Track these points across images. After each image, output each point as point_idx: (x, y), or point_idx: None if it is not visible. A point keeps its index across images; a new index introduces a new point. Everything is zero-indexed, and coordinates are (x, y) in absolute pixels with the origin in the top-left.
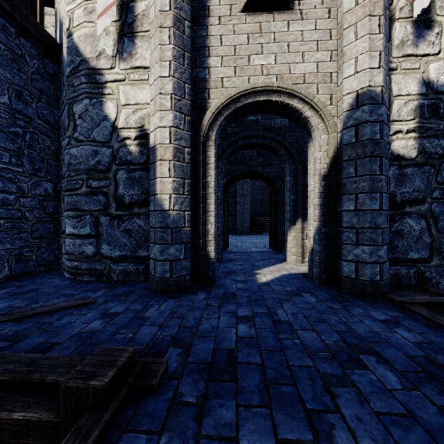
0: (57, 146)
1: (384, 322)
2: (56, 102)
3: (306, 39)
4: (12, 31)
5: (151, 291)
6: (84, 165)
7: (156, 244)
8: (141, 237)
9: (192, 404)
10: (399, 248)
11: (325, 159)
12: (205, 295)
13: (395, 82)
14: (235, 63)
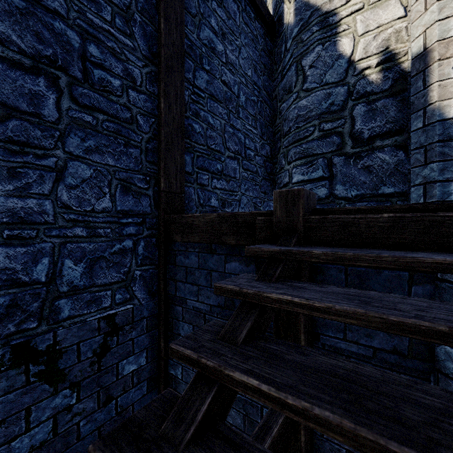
0: (272, 115)
1: None
2: (271, 75)
3: None
4: (252, 16)
5: None
6: (316, 111)
7: (429, 164)
8: (384, 172)
9: None
10: None
11: None
12: None
13: None
14: None
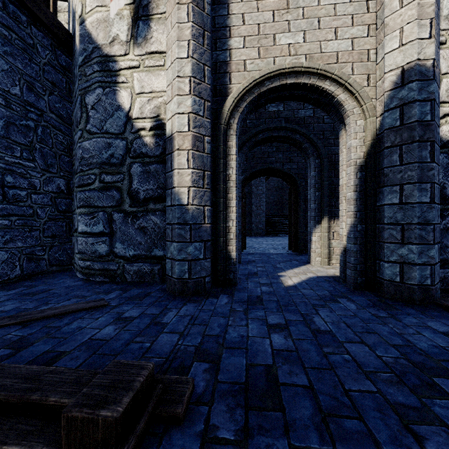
0: (70, 142)
1: (448, 334)
2: (69, 95)
3: (339, 14)
4: (24, 19)
5: (168, 294)
6: (97, 159)
7: (173, 242)
8: (156, 235)
9: (230, 442)
10: (448, 247)
11: (362, 147)
12: (228, 299)
13: (444, 58)
14: (259, 43)
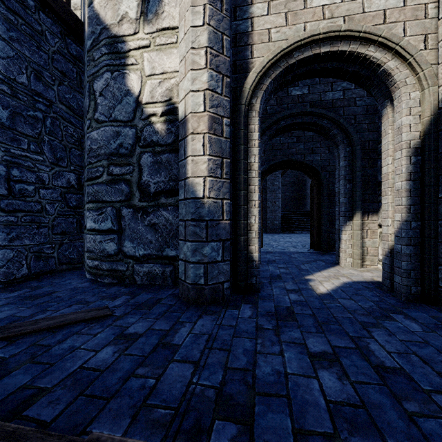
0: (81, 134)
1: None
2: (80, 86)
3: None
4: (31, 4)
5: (181, 301)
6: (105, 149)
7: (187, 241)
8: (168, 233)
9: None
10: None
11: (417, 125)
12: (251, 311)
13: None
14: (286, 8)
